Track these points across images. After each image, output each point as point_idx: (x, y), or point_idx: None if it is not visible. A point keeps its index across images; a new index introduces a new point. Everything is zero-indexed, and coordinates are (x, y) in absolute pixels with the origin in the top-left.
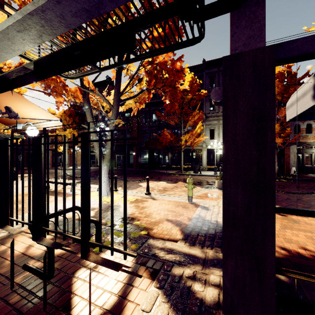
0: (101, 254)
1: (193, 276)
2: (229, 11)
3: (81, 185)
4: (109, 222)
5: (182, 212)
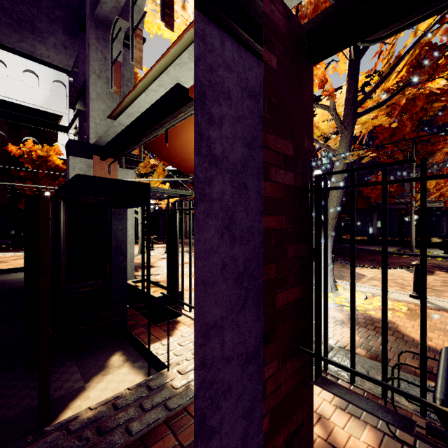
0: None
1: None
2: None
3: None
4: None
5: None
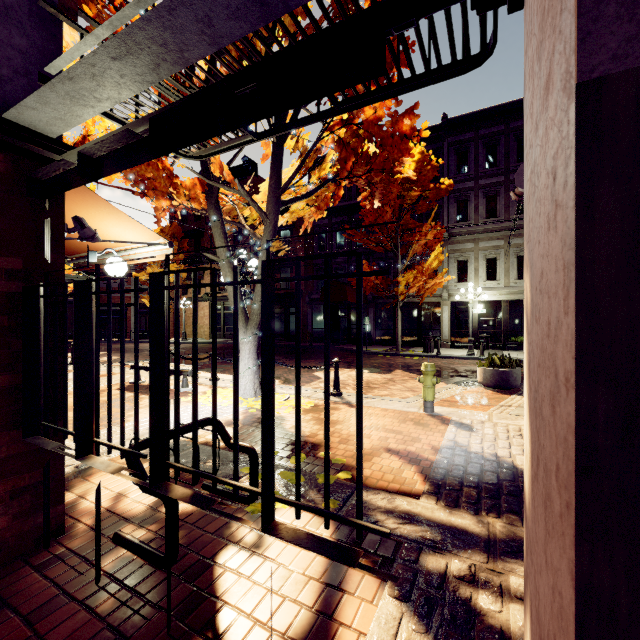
0: None
1: (470, 577)
2: None
3: (263, 375)
4: None
5: (417, 435)
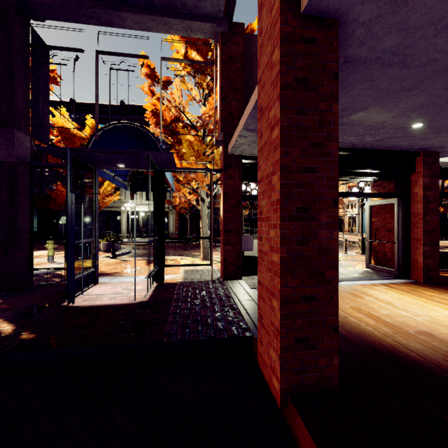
0: None
1: None
2: None
3: None
4: None
5: None
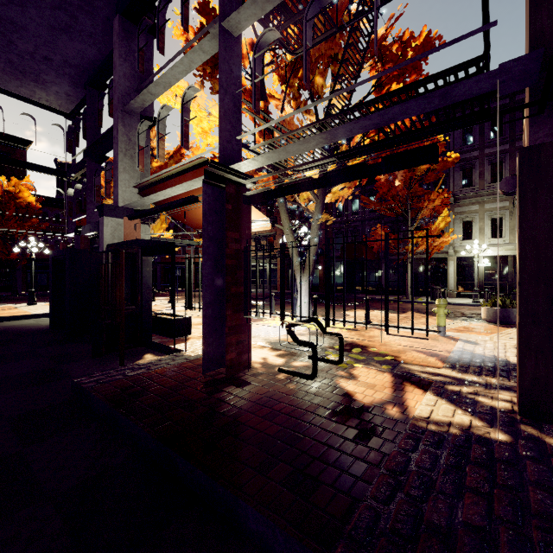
0: (350, 370)
1: (474, 393)
2: (531, 116)
3: (386, 276)
4: (335, 346)
5: (434, 345)
